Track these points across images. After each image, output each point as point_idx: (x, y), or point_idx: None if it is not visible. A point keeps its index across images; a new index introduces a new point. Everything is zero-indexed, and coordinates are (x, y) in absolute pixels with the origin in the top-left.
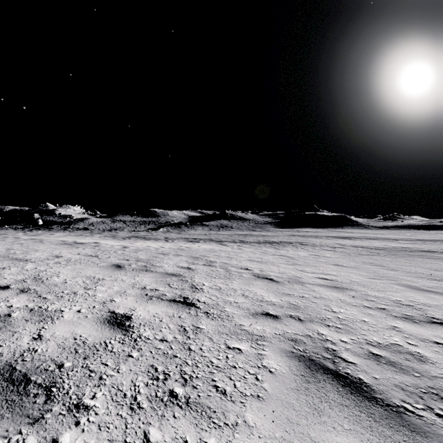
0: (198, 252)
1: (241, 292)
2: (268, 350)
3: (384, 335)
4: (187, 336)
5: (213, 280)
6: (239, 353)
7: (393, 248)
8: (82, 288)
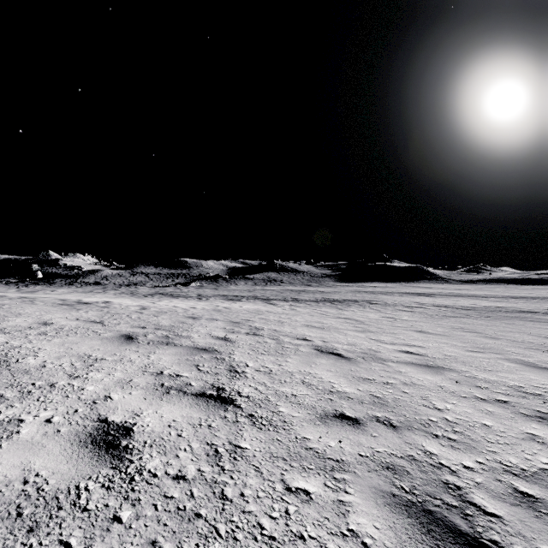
0: (239, 315)
1: (300, 377)
2: (354, 492)
3: (524, 452)
4: (219, 467)
5: (260, 358)
6: (306, 501)
7: (484, 307)
8: (65, 377)
